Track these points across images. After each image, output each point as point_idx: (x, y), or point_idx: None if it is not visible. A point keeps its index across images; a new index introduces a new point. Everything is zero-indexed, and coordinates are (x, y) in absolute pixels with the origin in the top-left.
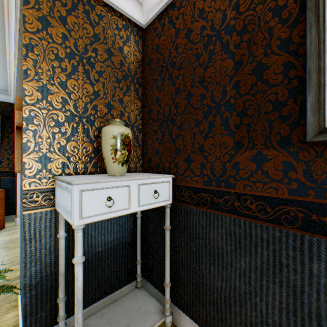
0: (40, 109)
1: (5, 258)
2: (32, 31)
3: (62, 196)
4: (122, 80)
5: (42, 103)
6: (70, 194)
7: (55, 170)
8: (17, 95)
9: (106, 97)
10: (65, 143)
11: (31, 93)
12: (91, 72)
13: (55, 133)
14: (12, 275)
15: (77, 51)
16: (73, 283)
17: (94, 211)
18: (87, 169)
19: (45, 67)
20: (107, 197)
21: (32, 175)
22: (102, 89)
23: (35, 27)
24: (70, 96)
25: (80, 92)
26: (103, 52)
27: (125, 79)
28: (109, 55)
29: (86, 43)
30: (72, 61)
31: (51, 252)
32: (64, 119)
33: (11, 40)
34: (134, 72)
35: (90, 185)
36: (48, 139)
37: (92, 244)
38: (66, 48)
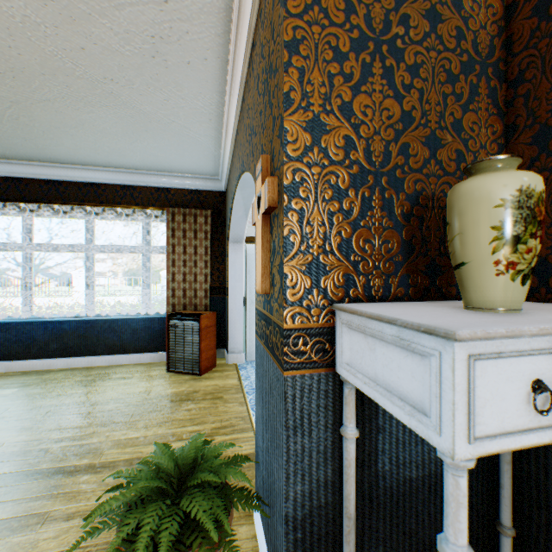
0: (308, 167)
1: (223, 417)
2: (297, 14)
3: (363, 353)
4: (458, 77)
5: (311, 155)
6: (416, 359)
7: (332, 290)
8: (233, 175)
9: (425, 122)
10: (349, 234)
11: (294, 137)
12: (394, 71)
13: (332, 213)
14: (234, 450)
15: (370, 31)
16: (363, 535)
17: (499, 421)
18: (387, 289)
19: (315, 81)
20: (529, 382)
21: (297, 300)
22: (416, 105)
23: (300, 4)
24: (357, 132)
25: (376, 119)
26: (418, 19)
27: (466, 73)
28: (431, 24)
29: (385, 9)
30: (361, 56)
31: (325, 459)
32: (346, 183)
33: (233, 87)
34: (486, 51)
35: (489, 343)
36: (321, 227)
37: (396, 458)
38: (350, 31)
